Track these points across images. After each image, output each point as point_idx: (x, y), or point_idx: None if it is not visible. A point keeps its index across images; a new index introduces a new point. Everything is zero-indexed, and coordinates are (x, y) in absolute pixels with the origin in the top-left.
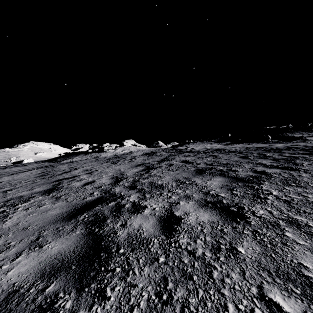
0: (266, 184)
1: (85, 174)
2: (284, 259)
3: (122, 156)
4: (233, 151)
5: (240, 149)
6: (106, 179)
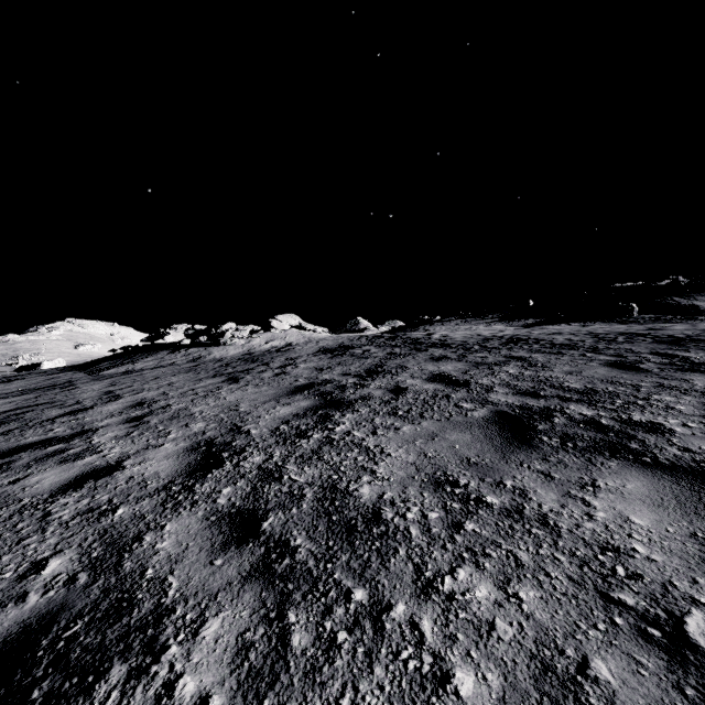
0: None
1: (118, 425)
2: None
3: (262, 356)
4: (566, 346)
5: (582, 340)
6: (166, 456)
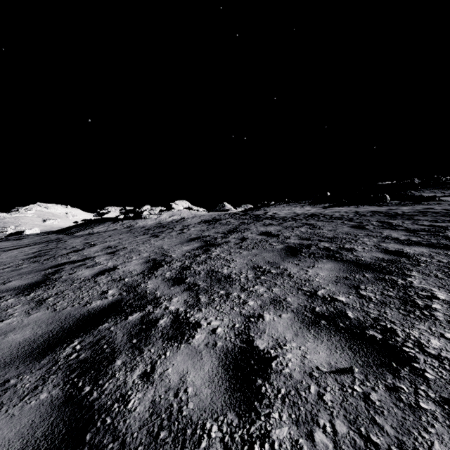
0: (417, 276)
1: (104, 255)
2: None
3: (168, 224)
4: (337, 218)
5: (348, 215)
6: (136, 264)
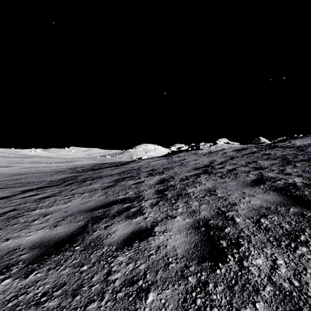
0: (302, 162)
1: (193, 161)
2: (262, 173)
3: (215, 152)
4: None
5: None
6: (205, 162)
